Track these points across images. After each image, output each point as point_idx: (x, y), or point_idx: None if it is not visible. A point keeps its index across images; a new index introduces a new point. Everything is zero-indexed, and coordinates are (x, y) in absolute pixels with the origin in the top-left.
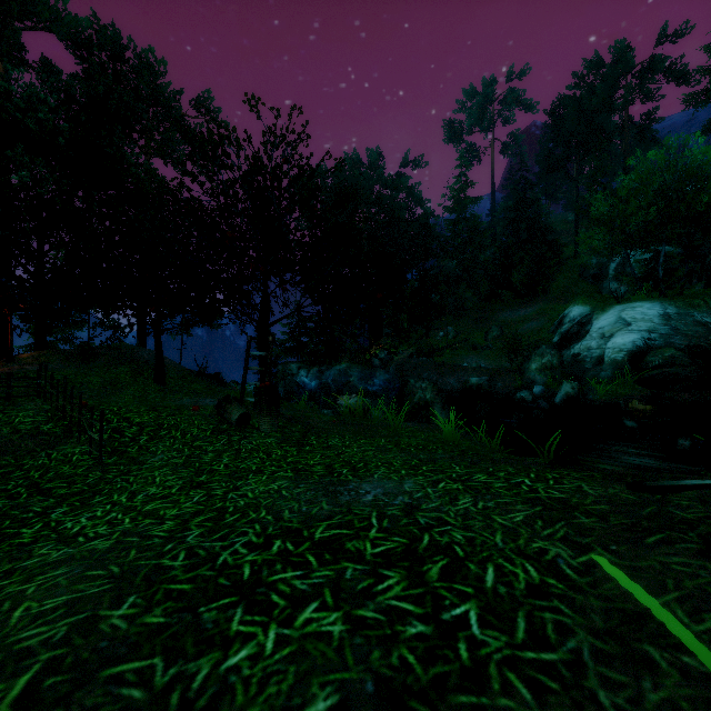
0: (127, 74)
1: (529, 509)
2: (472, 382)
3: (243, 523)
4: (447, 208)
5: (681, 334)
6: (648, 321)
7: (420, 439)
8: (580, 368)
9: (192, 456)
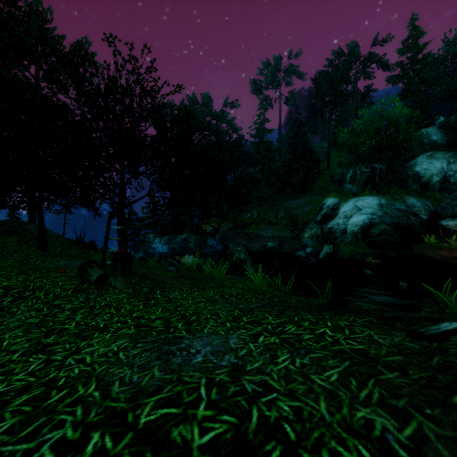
0: (19, 18)
1: (339, 364)
2: (269, 246)
3: (65, 406)
4: (252, 134)
5: (389, 216)
6: (371, 208)
7: (238, 288)
8: (333, 236)
9: (49, 314)
